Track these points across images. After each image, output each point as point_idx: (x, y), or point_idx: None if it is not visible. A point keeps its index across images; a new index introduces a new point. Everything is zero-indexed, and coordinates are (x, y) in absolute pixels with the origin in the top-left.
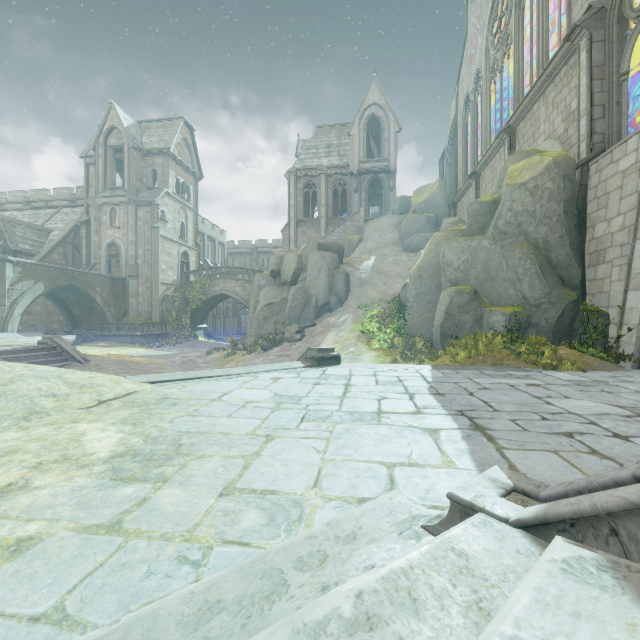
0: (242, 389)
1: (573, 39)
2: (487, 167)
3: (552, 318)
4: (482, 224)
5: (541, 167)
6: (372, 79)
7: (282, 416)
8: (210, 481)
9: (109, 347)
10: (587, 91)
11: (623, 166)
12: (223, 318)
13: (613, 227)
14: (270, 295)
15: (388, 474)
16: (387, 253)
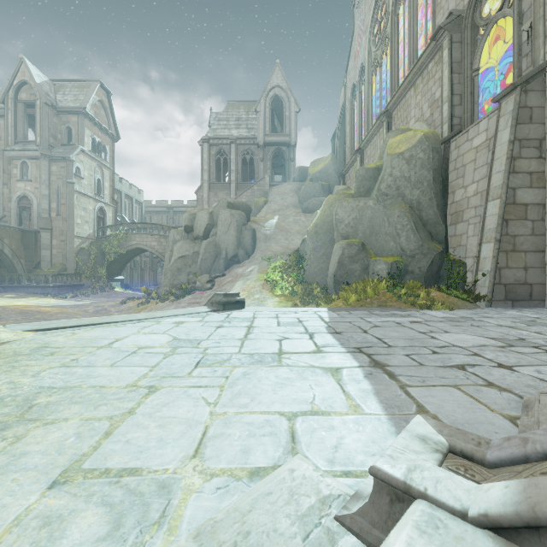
0: (139, 334)
1: (438, 39)
2: (370, 144)
3: (424, 266)
4: (368, 187)
5: (415, 140)
6: (276, 64)
7: (175, 362)
8: (47, 461)
9: (18, 298)
10: (448, 82)
11: (476, 143)
12: (140, 271)
13: (469, 192)
14: (183, 248)
15: (289, 428)
16: (288, 214)
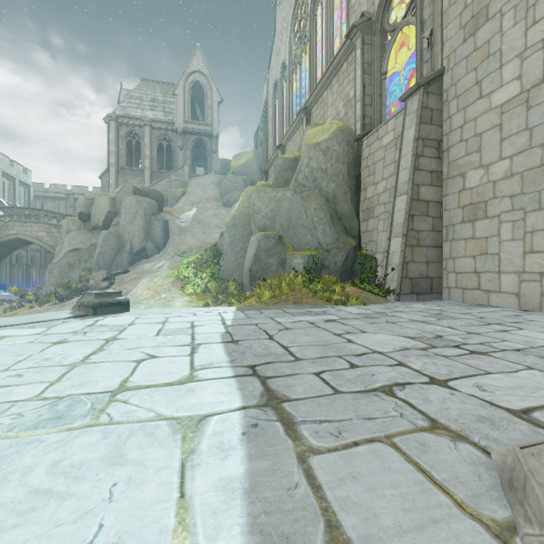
0: None
1: (352, 38)
2: (290, 141)
3: (339, 261)
4: (286, 178)
5: (331, 132)
6: (196, 48)
7: None
8: None
9: None
10: (361, 81)
11: (385, 142)
12: (26, 267)
13: (379, 189)
14: (77, 240)
15: None
16: (208, 206)
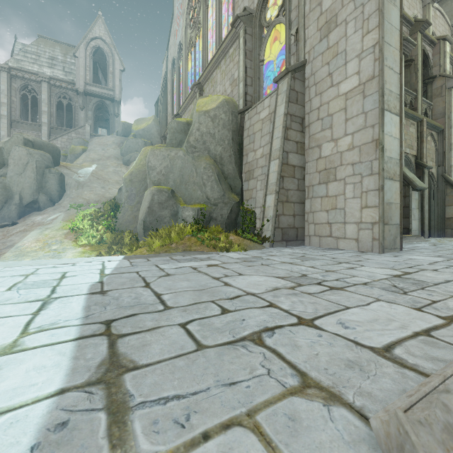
0: None
1: (236, 27)
2: (186, 112)
3: (225, 214)
4: (179, 140)
5: (218, 102)
6: (98, 16)
7: None
8: None
9: None
10: (244, 64)
11: (262, 116)
12: None
13: (258, 155)
14: None
15: None
16: (109, 164)
